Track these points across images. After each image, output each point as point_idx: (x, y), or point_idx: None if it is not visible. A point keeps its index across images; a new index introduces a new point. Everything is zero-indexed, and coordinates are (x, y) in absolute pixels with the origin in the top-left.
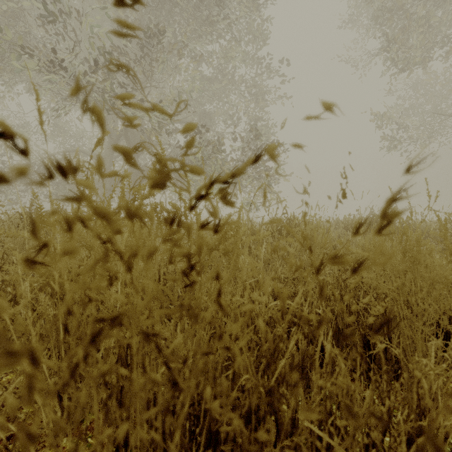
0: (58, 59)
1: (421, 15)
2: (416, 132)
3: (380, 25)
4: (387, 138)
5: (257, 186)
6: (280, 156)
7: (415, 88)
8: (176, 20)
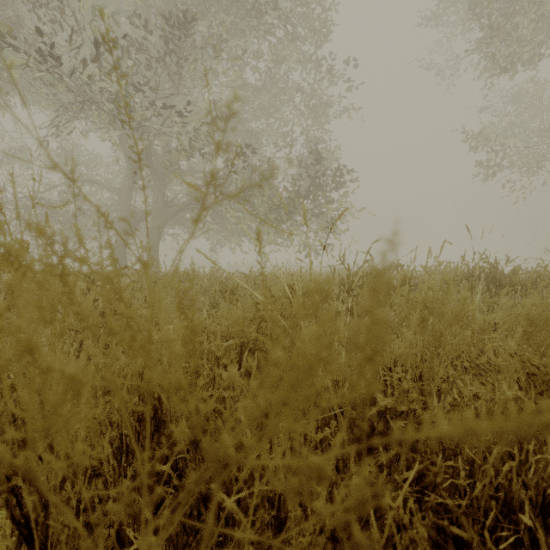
0: (51, 53)
1: (531, 2)
2: (519, 156)
3: (476, 16)
4: (483, 164)
5: (316, 225)
6: (346, 186)
7: (515, 102)
8: (213, 12)
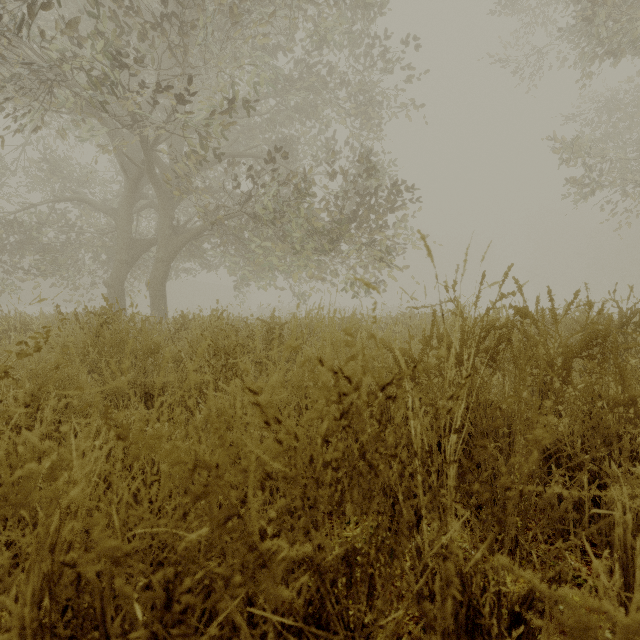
0: None
1: None
2: (619, 172)
3: None
4: (577, 180)
5: (366, 257)
6: (405, 208)
7: (609, 108)
8: None
